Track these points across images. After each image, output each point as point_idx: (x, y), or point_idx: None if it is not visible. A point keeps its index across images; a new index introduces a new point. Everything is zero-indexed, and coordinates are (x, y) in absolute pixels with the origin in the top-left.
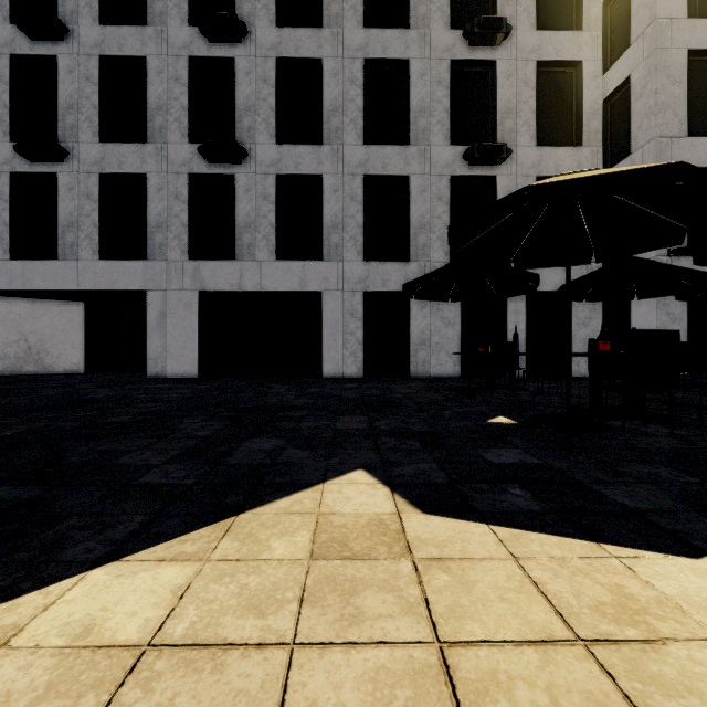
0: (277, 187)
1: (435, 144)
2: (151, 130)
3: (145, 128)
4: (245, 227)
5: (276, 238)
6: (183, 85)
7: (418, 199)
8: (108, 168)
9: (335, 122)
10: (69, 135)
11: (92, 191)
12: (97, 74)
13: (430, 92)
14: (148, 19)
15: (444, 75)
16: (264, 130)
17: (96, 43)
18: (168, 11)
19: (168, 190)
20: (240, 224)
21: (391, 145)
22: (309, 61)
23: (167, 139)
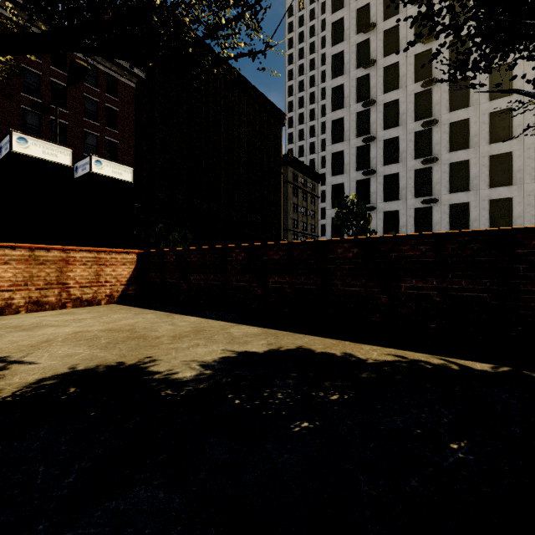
0: (449, 208)
1: (526, 183)
2: (401, 196)
3: (397, 194)
4: (436, 224)
5: (448, 226)
6: (412, 179)
7: (516, 206)
8: (386, 210)
9: (475, 182)
10: (373, 201)
11: (381, 217)
12: (382, 181)
13: (523, 162)
14: (399, 160)
15: (531, 154)
16: (444, 190)
17: (382, 172)
18: (407, 156)
19: (407, 214)
20: (434, 223)
21: (502, 186)
22: (463, 161)
23: (406, 198)
